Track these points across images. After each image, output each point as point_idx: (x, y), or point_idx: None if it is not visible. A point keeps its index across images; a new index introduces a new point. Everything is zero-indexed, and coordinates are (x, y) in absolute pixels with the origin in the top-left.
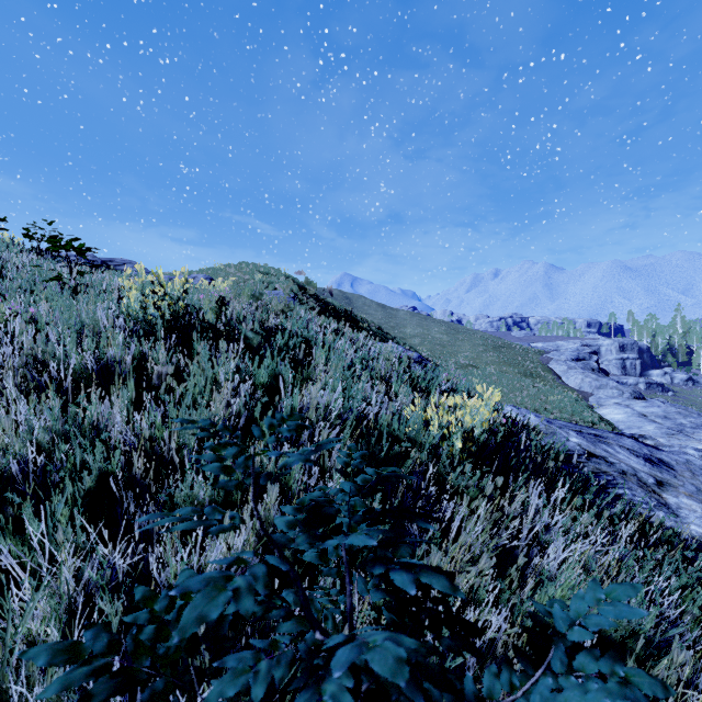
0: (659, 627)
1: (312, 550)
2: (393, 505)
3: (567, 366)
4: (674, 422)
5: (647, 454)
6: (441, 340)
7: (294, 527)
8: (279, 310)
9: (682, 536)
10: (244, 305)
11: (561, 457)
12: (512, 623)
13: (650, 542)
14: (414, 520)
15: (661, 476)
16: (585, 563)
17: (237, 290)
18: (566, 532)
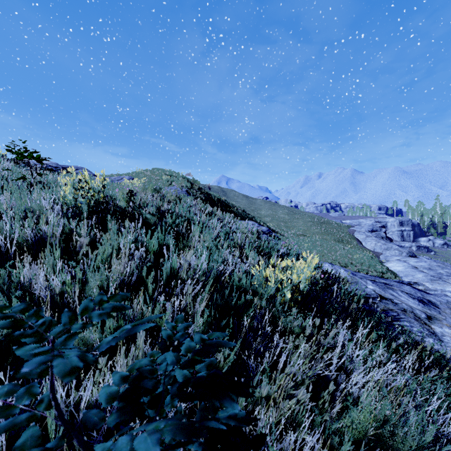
0: (437, 444)
1: (106, 444)
2: (238, 341)
3: (366, 235)
4: (435, 272)
5: (420, 297)
6: (284, 218)
7: (113, 400)
8: (172, 199)
9: (446, 356)
10: (148, 196)
11: (361, 301)
12: (324, 440)
13: (425, 365)
14: (221, 398)
15: (430, 312)
16: (379, 385)
17: (145, 185)
18: (365, 362)
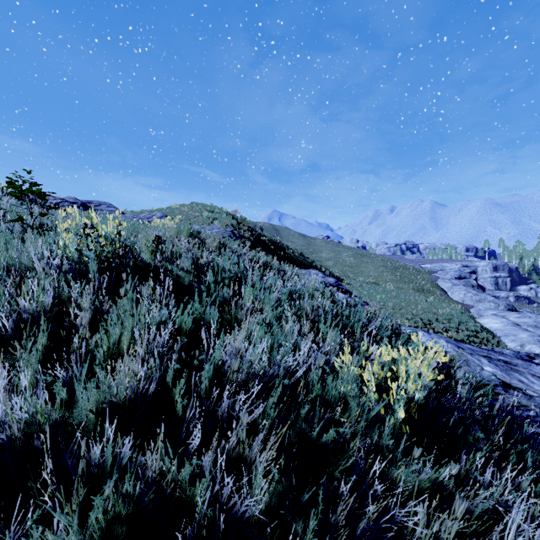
0: None
1: None
2: (330, 521)
3: (452, 284)
4: None
5: None
6: (350, 262)
7: None
8: (214, 246)
9: None
10: (182, 242)
11: (496, 406)
12: None
13: None
14: None
15: None
16: None
17: (179, 227)
18: None
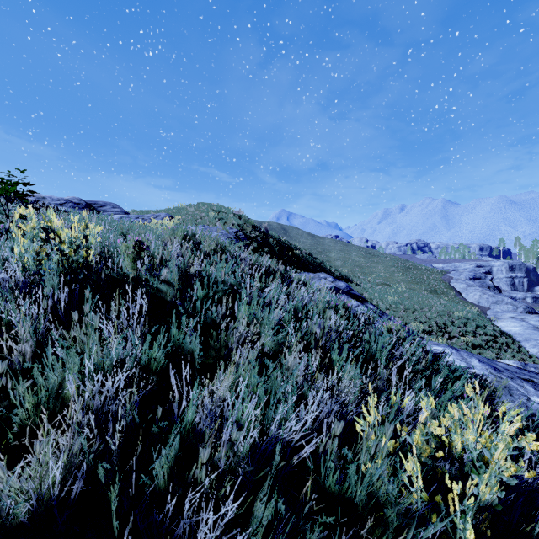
0: None
1: None
2: None
3: (466, 284)
4: None
5: None
6: (359, 262)
7: None
8: (210, 251)
9: None
10: (174, 246)
11: None
12: None
13: None
14: None
15: None
16: None
17: (174, 229)
18: None
